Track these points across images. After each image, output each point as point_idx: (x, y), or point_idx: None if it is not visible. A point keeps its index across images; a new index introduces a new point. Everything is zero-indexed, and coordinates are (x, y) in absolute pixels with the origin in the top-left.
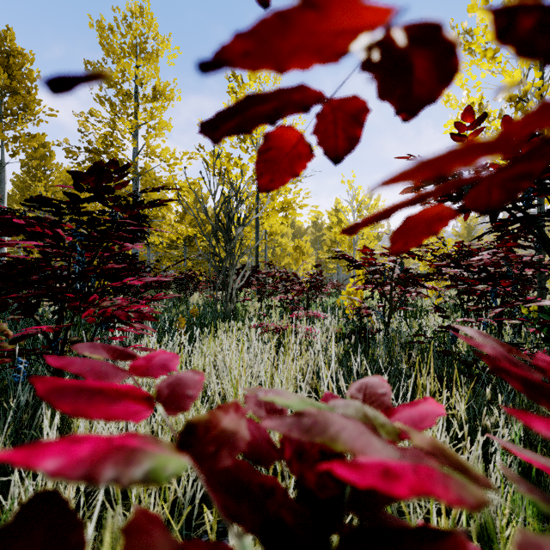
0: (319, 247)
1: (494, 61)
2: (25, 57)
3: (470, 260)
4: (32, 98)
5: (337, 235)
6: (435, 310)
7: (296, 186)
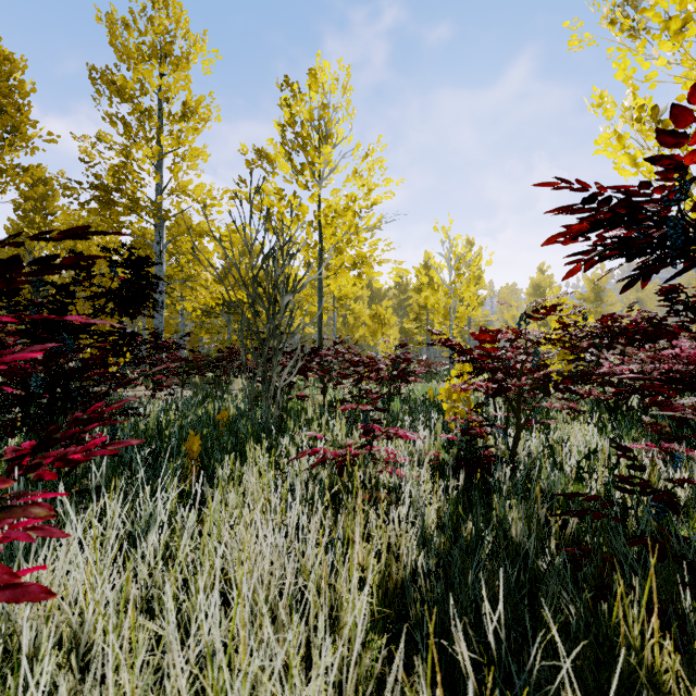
0: (403, 313)
1: (682, 36)
2: (14, 63)
3: (657, 355)
4: (22, 118)
5: (428, 300)
6: (618, 454)
7: (372, 235)
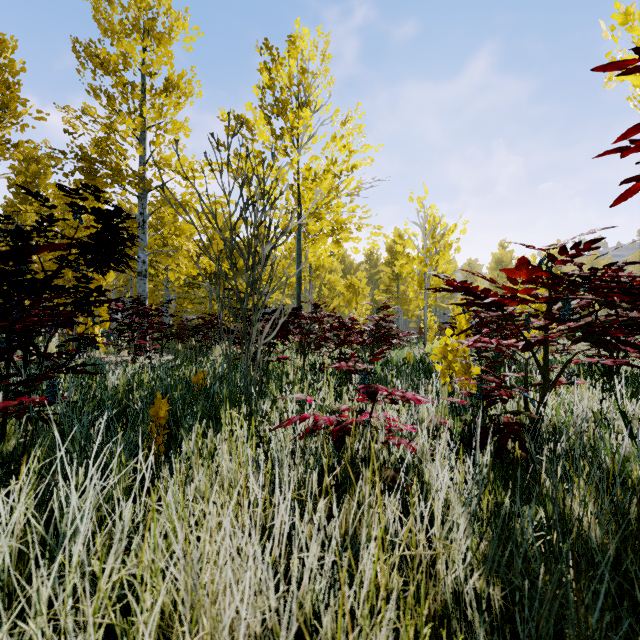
0: (374, 286)
1: None
2: (4, 43)
3: None
4: (12, 94)
5: (404, 268)
6: None
7: (351, 200)
